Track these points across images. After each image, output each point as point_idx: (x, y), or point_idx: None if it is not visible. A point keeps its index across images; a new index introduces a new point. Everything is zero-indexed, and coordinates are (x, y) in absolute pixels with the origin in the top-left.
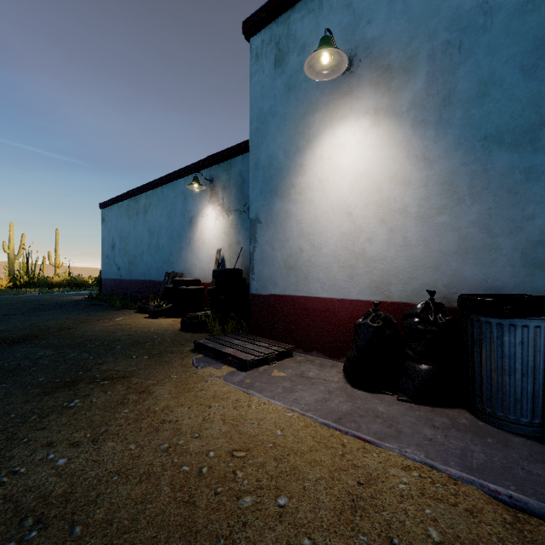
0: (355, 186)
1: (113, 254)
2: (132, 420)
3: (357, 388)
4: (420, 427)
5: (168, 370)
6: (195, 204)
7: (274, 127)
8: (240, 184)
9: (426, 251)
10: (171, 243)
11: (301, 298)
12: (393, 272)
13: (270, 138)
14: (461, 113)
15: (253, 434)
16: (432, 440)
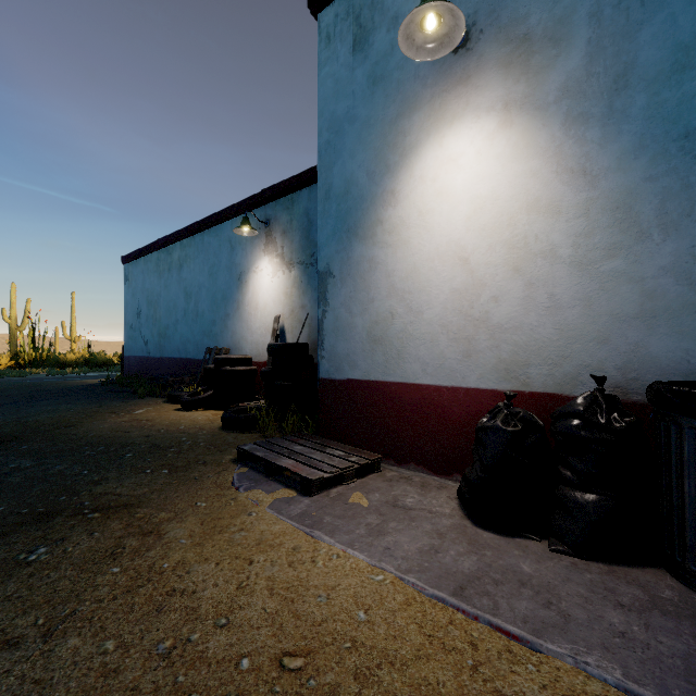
0: (474, 218)
1: (139, 323)
2: (121, 588)
3: (482, 528)
4: (598, 606)
5: (194, 492)
6: (245, 256)
7: (353, 138)
8: (306, 227)
9: (586, 315)
10: (214, 309)
11: (391, 385)
12: (534, 346)
13: (347, 154)
14: (644, 99)
15: (318, 619)
16: (626, 636)
